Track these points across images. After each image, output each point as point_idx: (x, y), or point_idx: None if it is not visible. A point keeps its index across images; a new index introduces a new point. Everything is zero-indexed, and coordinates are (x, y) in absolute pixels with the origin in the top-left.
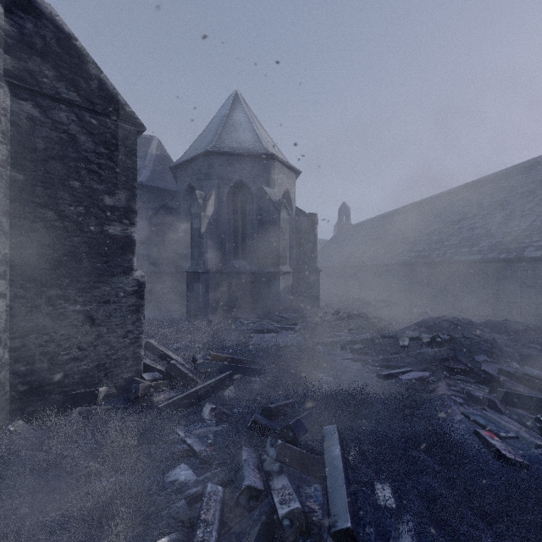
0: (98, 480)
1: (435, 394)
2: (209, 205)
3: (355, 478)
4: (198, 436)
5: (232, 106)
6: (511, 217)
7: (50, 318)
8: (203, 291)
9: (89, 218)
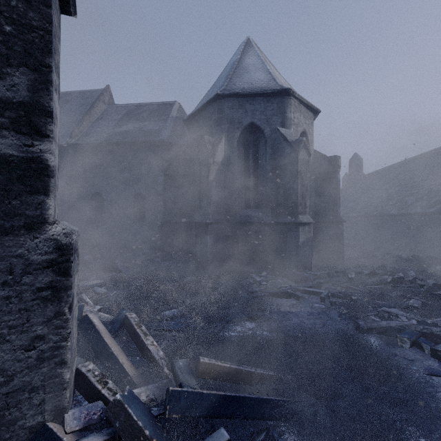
0: None
1: None
2: (218, 151)
3: None
4: None
5: (243, 51)
6: None
7: None
8: (212, 243)
9: None
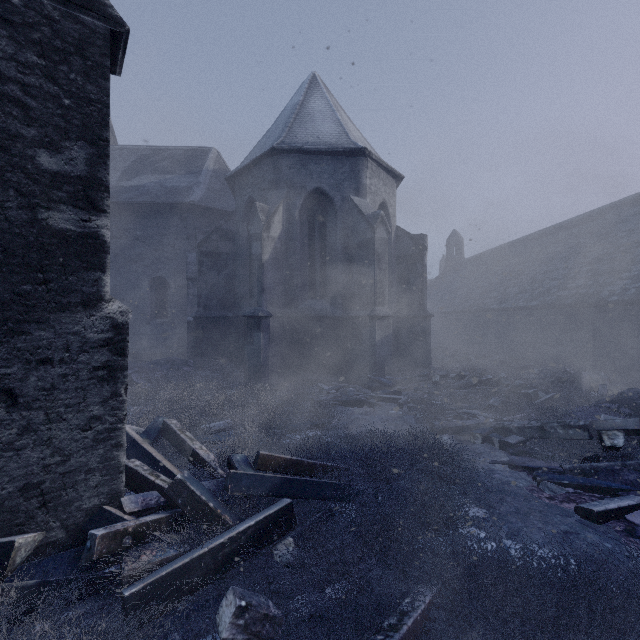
0: None
1: None
2: (275, 223)
3: None
4: None
5: (308, 91)
6: None
7: None
8: (266, 343)
9: (3, 191)
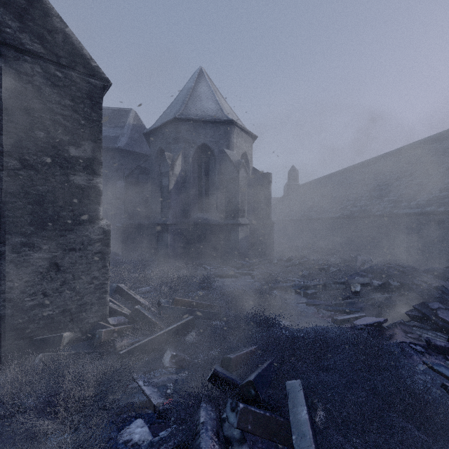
0: (49, 437)
1: (396, 342)
2: (177, 165)
3: (325, 446)
4: (158, 385)
5: (197, 80)
6: (447, 174)
7: (14, 265)
8: (171, 240)
9: (54, 167)
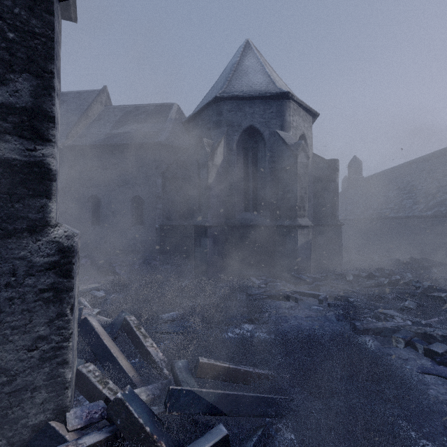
0: None
1: None
2: (217, 154)
3: None
4: None
5: (243, 53)
6: None
7: None
8: (211, 246)
9: None
